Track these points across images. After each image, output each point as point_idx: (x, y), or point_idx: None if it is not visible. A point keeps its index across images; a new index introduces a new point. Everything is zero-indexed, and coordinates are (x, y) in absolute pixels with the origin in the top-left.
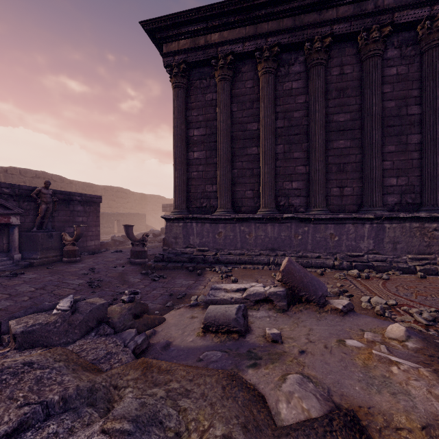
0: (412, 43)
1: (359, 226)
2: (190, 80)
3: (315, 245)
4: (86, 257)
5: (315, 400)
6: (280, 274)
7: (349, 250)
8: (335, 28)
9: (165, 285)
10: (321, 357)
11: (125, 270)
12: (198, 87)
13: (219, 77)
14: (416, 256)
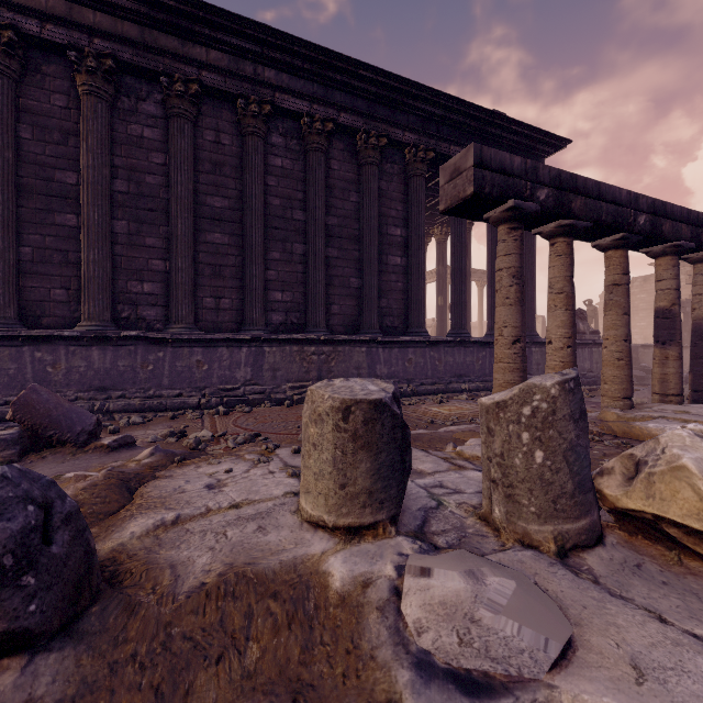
0: (297, 137)
1: (235, 350)
2: None
3: (176, 378)
4: None
5: None
6: (11, 408)
7: (222, 382)
8: (204, 75)
9: None
10: None
11: None
12: None
13: None
14: (296, 385)
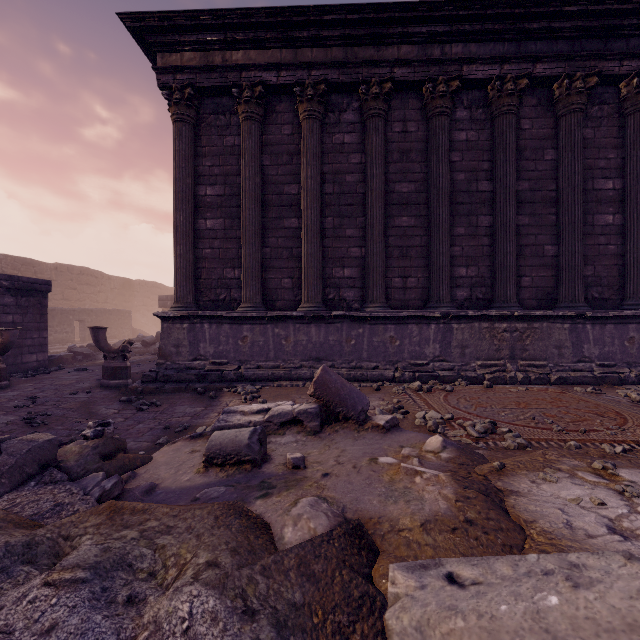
0: (483, 105)
1: (423, 327)
2: (200, 113)
3: (372, 352)
4: (20, 381)
5: (324, 518)
6: (313, 386)
7: (412, 357)
8: (396, 72)
9: (159, 415)
10: (346, 478)
11: (92, 398)
12: (213, 125)
13: (243, 114)
14: (486, 363)
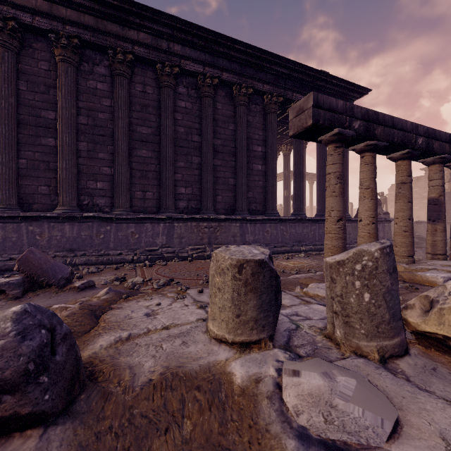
0: (195, 88)
1: (155, 225)
2: None
3: (118, 243)
4: None
5: None
6: (17, 263)
7: (147, 245)
8: (136, 49)
9: None
10: None
11: None
12: None
13: None
14: (194, 247)
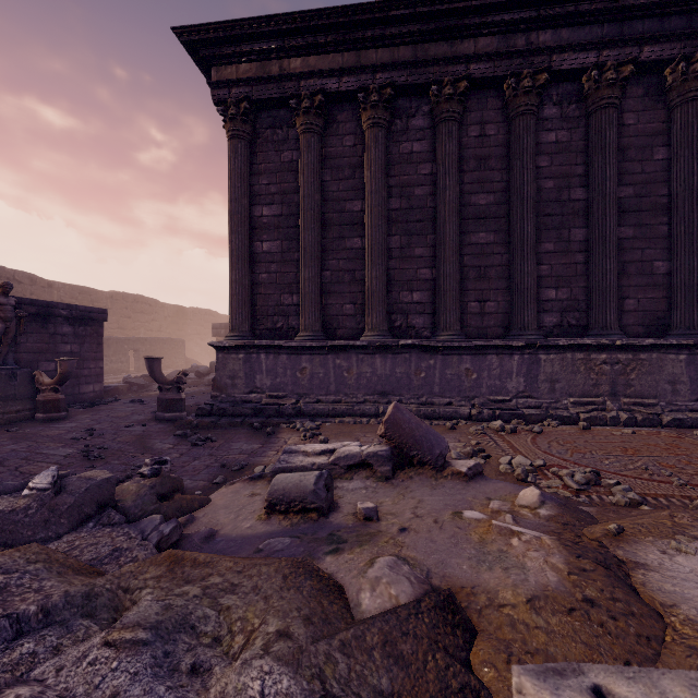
0: (576, 100)
1: (505, 358)
2: (256, 128)
3: (445, 386)
4: (78, 412)
5: (407, 584)
6: (383, 425)
7: (492, 392)
8: (472, 68)
9: (214, 451)
10: (427, 535)
11: (147, 431)
12: (269, 140)
13: (302, 126)
14: (580, 400)
